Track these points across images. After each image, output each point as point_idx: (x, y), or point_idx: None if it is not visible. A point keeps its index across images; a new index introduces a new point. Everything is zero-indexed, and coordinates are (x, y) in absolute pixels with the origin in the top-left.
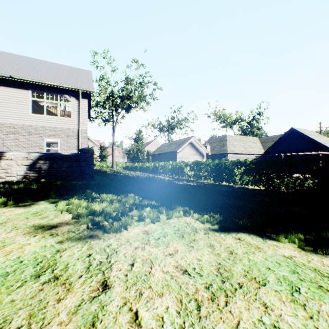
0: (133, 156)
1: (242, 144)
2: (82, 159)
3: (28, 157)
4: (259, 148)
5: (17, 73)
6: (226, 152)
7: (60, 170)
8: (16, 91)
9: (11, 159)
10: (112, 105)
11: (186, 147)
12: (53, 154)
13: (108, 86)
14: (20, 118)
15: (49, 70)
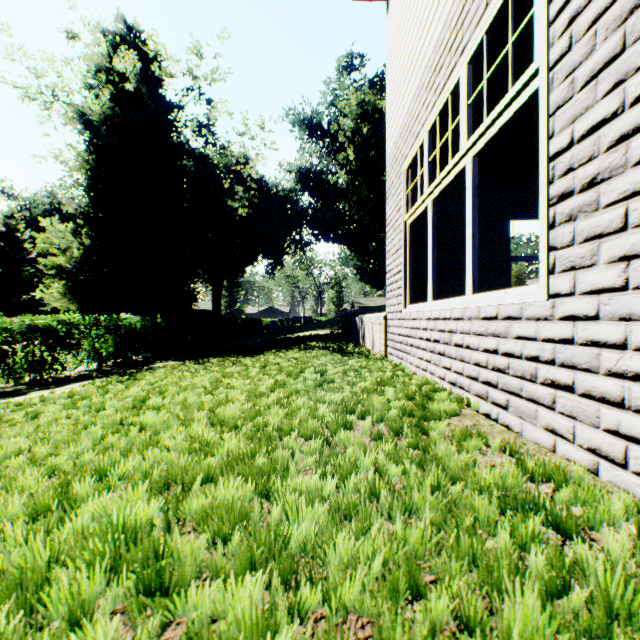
0: None
1: None
2: None
3: None
4: None
5: None
6: None
7: None
8: None
9: None
10: None
11: None
12: None
13: None
14: None
15: None
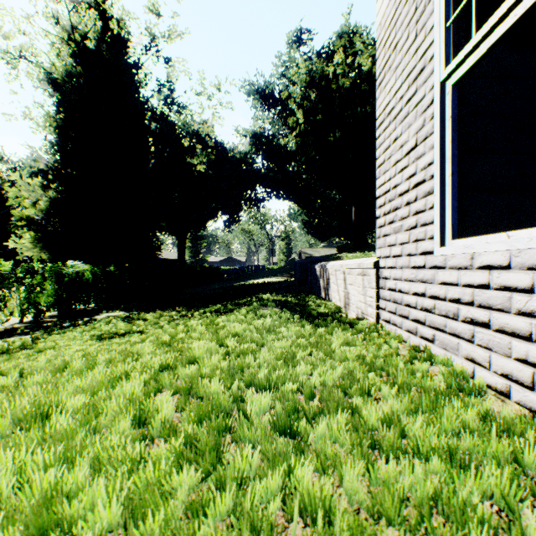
0: None
1: None
2: None
3: None
4: None
5: None
6: None
7: None
8: None
9: None
10: None
11: None
12: None
13: None
14: None
15: None
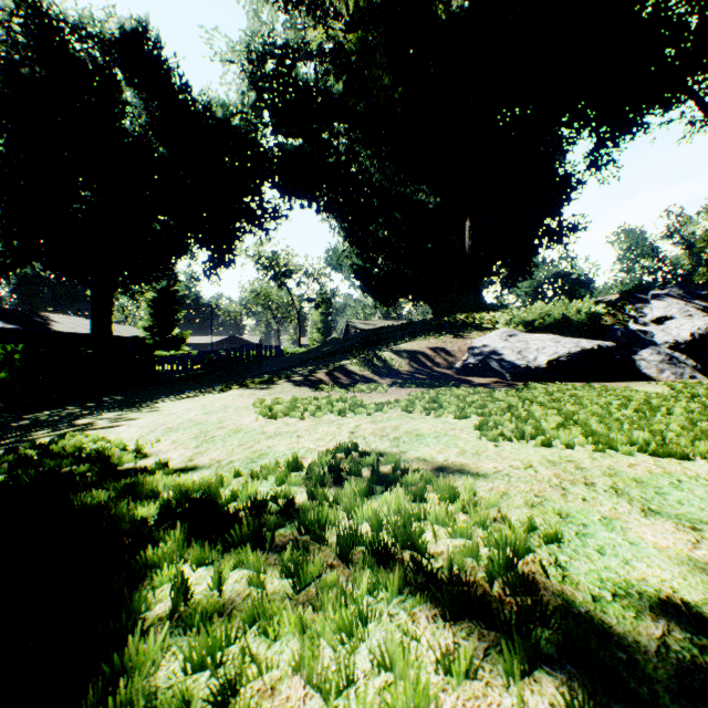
0: None
1: None
2: None
3: None
4: None
5: None
6: None
7: None
8: None
9: None
10: None
11: None
12: None
13: None
14: None
15: None
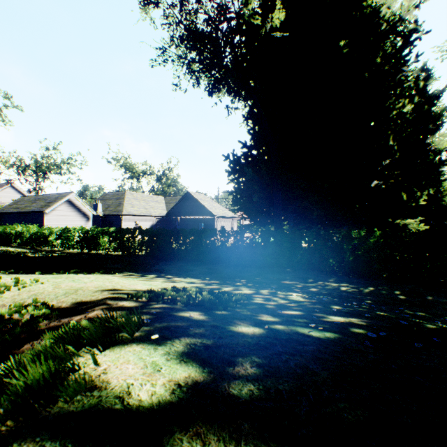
0: None
1: (144, 204)
2: None
3: None
4: (163, 209)
5: None
6: (122, 213)
7: None
8: None
9: None
10: None
11: (62, 206)
12: None
13: None
14: None
15: None
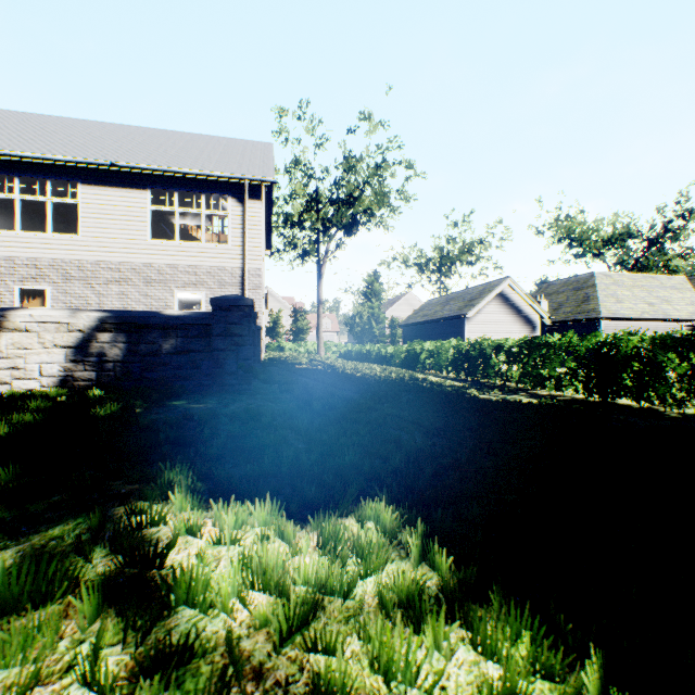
0: (362, 329)
1: (642, 295)
2: (218, 328)
3: (70, 324)
4: (693, 303)
5: (126, 156)
6: (596, 315)
7: (158, 361)
8: (122, 194)
9: (24, 328)
10: (316, 219)
11: (490, 304)
12: (137, 314)
13: (309, 178)
14: (129, 250)
15: (188, 148)
